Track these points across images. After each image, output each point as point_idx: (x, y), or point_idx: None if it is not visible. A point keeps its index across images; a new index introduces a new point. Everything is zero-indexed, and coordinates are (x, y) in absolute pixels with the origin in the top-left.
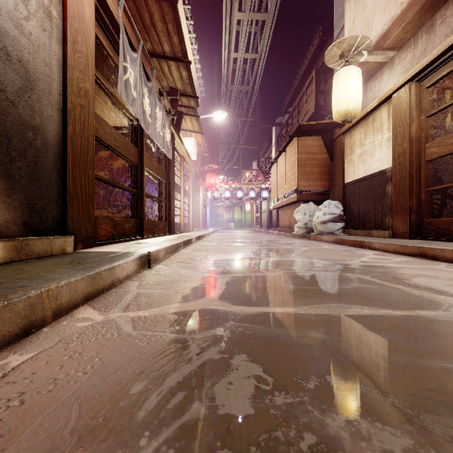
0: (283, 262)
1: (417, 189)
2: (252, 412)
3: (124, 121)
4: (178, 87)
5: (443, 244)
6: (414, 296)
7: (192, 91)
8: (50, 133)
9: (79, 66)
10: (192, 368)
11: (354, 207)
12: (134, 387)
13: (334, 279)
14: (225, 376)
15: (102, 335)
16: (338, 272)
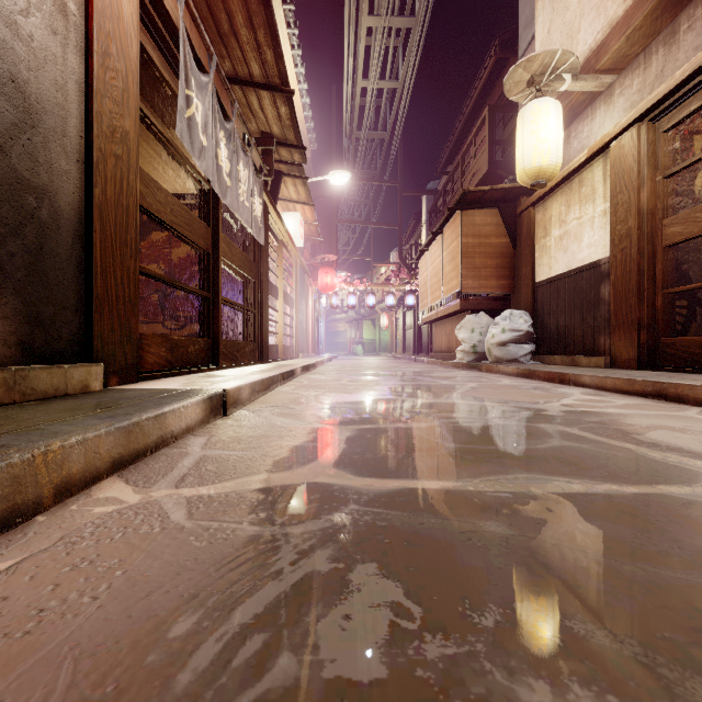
0: (439, 407)
1: (649, 291)
2: (384, 674)
3: (190, 185)
4: (274, 132)
5: (692, 378)
6: (653, 462)
7: (297, 138)
8: (65, 199)
9: (113, 92)
10: (282, 588)
11: (550, 319)
12: (177, 625)
13: (521, 433)
14: (338, 604)
15: (135, 529)
16: (527, 423)
